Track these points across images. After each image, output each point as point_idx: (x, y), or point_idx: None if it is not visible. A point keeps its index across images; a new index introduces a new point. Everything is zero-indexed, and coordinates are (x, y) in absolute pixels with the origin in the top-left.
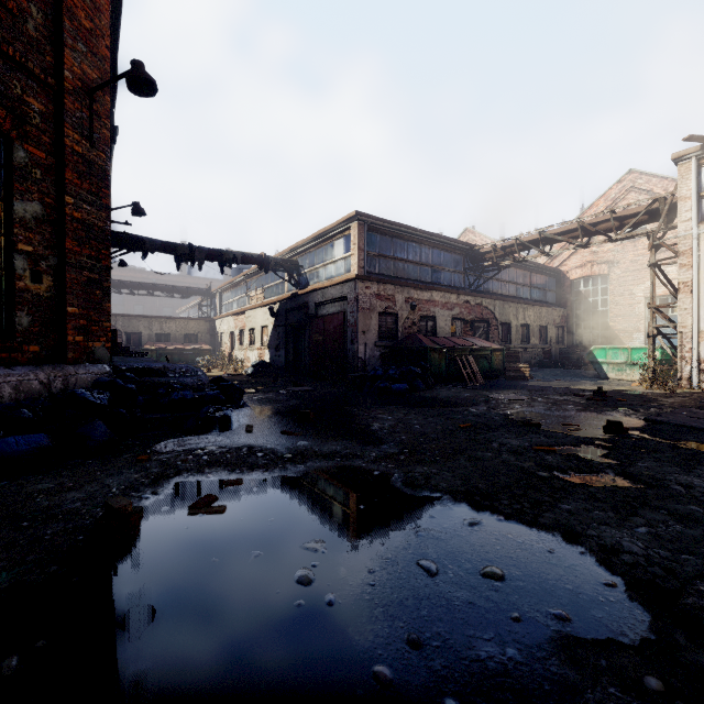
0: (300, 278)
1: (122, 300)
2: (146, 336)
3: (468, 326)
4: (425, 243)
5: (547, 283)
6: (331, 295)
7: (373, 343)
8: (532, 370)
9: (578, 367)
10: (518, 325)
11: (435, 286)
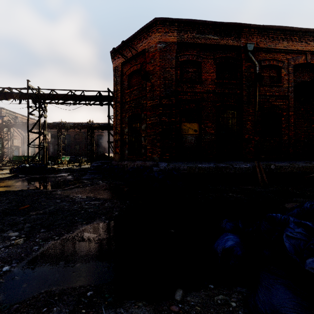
0: None
1: None
2: None
3: None
4: None
5: None
6: None
7: None
8: None
9: None
10: None
11: None
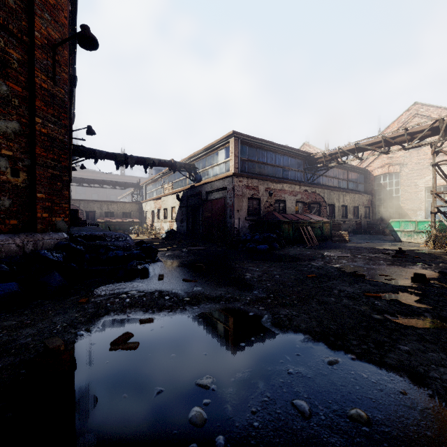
0: (196, 176)
1: (84, 191)
2: (99, 213)
3: (306, 206)
4: (278, 152)
5: (358, 178)
6: (216, 186)
7: (244, 218)
8: (349, 235)
9: (379, 234)
10: (339, 205)
11: (284, 180)
